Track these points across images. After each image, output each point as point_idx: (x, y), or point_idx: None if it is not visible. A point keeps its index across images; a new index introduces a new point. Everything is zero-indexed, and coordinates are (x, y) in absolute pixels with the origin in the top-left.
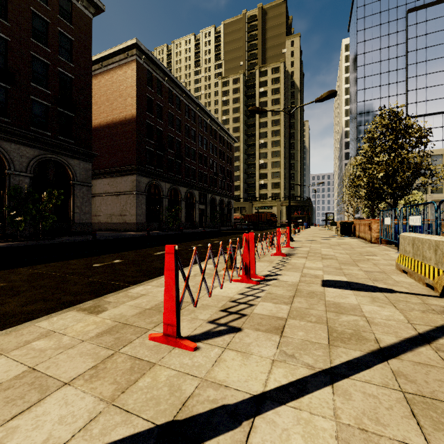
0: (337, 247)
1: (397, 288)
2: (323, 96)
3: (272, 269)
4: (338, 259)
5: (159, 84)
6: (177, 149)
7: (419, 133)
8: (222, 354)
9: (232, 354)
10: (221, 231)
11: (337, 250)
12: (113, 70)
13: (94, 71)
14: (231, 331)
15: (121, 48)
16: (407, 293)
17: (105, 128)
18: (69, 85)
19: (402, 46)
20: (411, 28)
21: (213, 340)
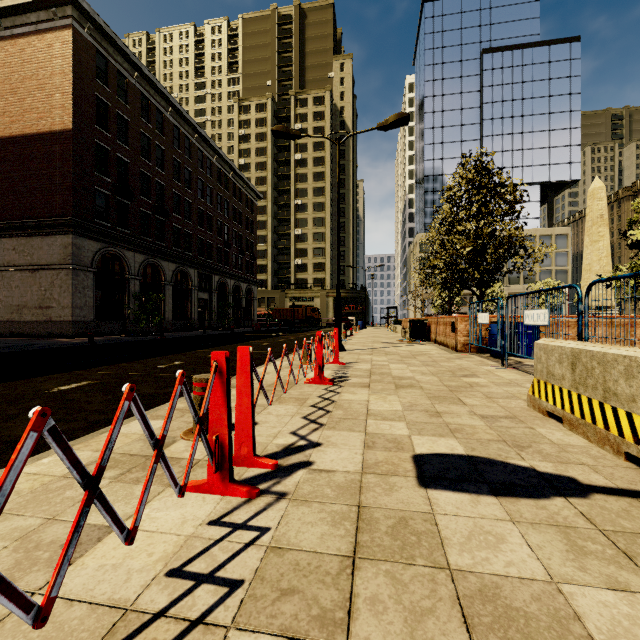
0: (412, 360)
1: (578, 471)
2: (390, 121)
3: (301, 425)
4: (424, 388)
5: (123, 82)
6: (159, 198)
7: (512, 195)
8: None
9: None
10: (233, 334)
11: (415, 367)
12: (24, 38)
13: None
14: None
15: None
16: (616, 494)
17: (6, 144)
18: None
19: (477, 94)
20: (486, 73)
21: None
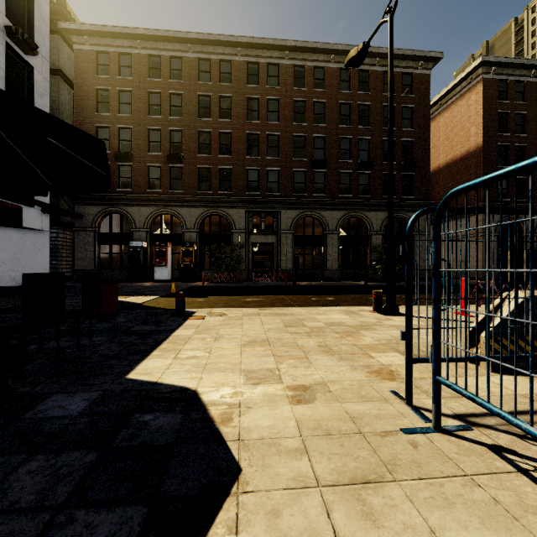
0: None
1: None
2: None
3: None
4: None
5: (520, 87)
6: None
7: None
8: None
9: None
10: None
11: None
12: (453, 104)
13: (431, 114)
14: None
15: (462, 76)
16: None
17: (443, 170)
18: (409, 148)
19: None
20: None
21: None
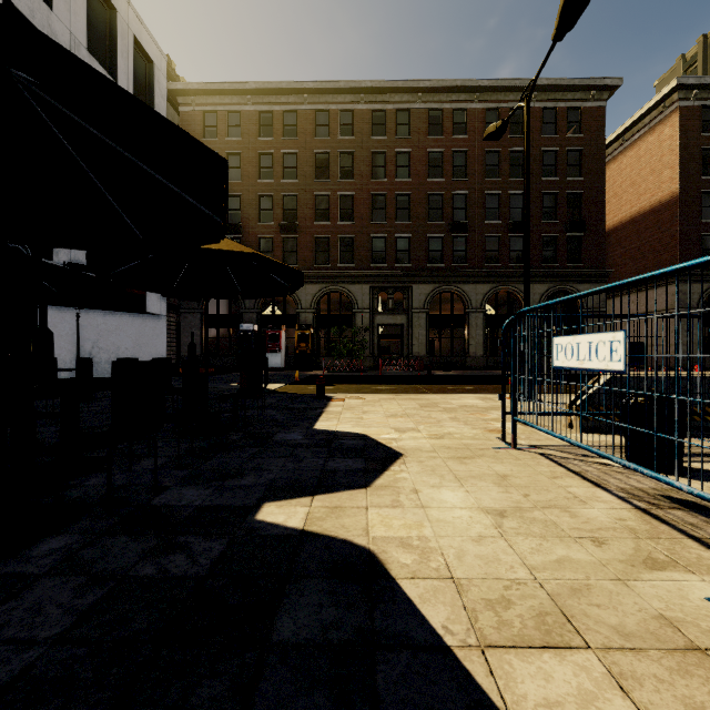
0: None
1: None
2: None
3: None
4: None
5: None
6: None
7: None
8: None
9: None
10: None
11: None
12: (639, 140)
13: (611, 153)
14: None
15: (652, 104)
16: None
17: (627, 226)
18: (577, 202)
19: None
20: None
21: None
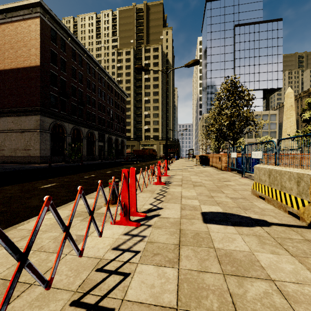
0: (201, 174)
1: (268, 218)
2: (190, 63)
3: (153, 201)
4: (206, 186)
5: (63, 42)
6: (80, 97)
7: (248, 97)
8: None
9: None
10: (115, 162)
11: (202, 177)
12: (17, 22)
13: None
14: None
15: (25, 3)
16: (281, 225)
17: (9, 72)
18: None
19: (232, 46)
20: (236, 36)
21: None
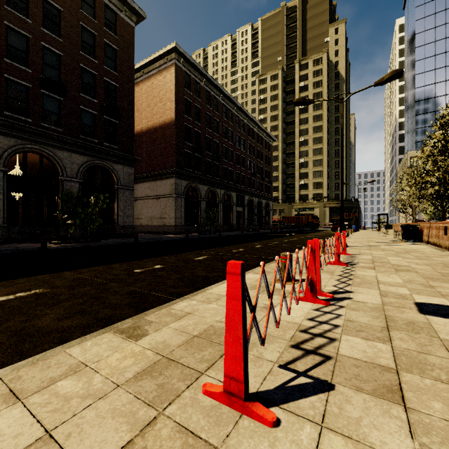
0: (407, 255)
1: None
2: (385, 78)
3: (337, 283)
4: (419, 272)
5: (197, 87)
6: (215, 151)
7: None
8: (320, 441)
9: (338, 442)
10: (260, 234)
11: (409, 260)
12: (153, 76)
13: (136, 79)
14: (319, 389)
15: (161, 53)
16: None
17: (146, 134)
18: (113, 93)
19: None
20: None
21: (297, 406)
